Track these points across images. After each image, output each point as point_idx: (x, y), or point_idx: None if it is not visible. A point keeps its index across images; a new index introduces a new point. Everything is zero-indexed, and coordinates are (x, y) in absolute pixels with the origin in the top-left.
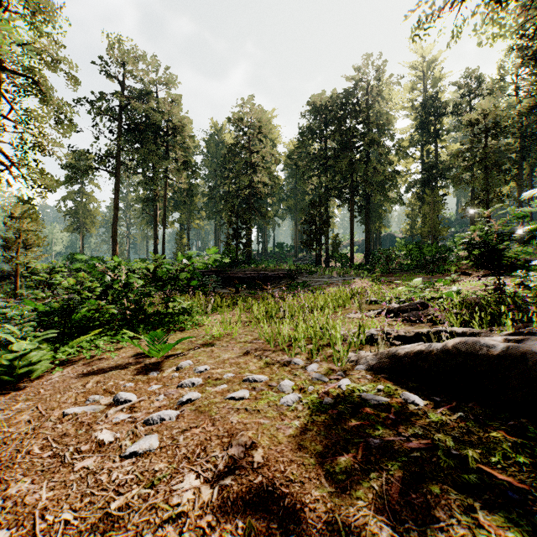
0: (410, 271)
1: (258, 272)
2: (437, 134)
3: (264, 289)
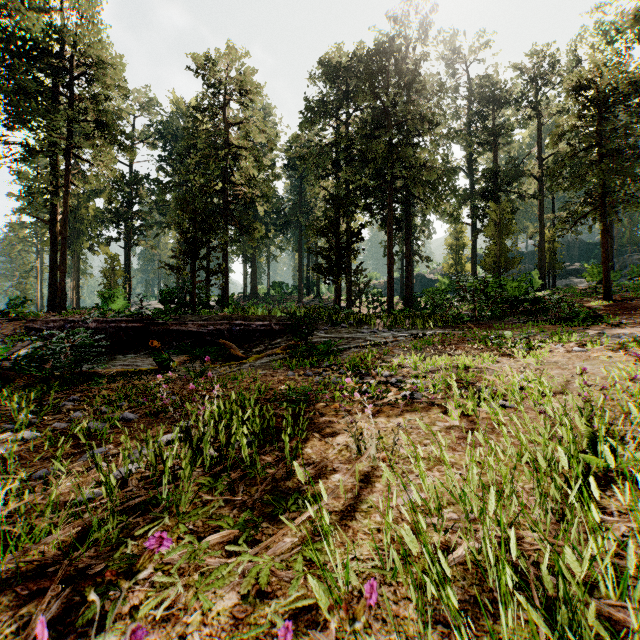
0: (503, 319)
1: (231, 321)
2: (497, 130)
3: (238, 357)
